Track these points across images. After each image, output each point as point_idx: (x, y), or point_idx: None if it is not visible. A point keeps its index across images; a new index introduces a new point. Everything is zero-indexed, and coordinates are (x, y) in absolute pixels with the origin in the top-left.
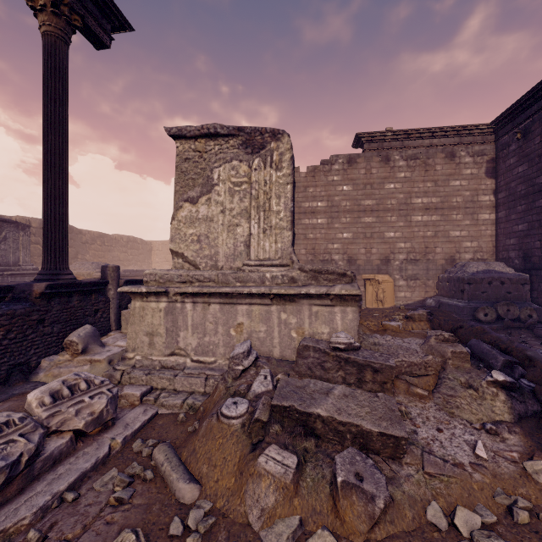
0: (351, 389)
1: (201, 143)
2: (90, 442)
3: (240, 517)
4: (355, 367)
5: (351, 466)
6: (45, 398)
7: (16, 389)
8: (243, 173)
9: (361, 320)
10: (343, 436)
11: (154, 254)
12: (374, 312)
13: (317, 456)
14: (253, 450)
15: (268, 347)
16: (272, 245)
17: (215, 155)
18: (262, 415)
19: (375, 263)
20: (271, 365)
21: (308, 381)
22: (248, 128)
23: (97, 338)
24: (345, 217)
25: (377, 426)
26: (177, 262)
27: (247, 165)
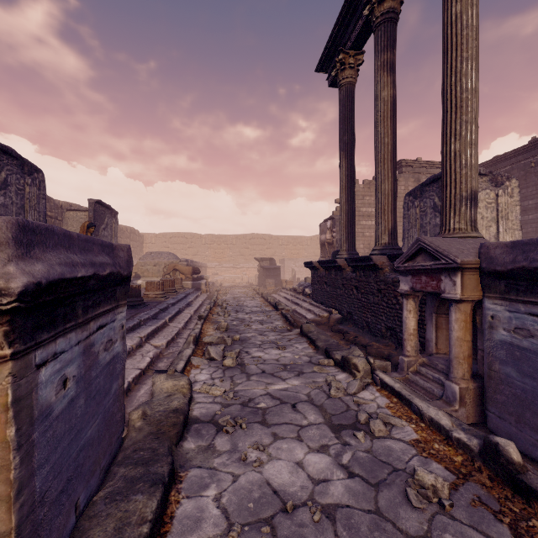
0: None
1: None
2: None
3: None
4: None
5: None
6: None
7: None
8: (492, 197)
9: None
10: None
11: (146, 247)
12: None
13: None
14: None
15: None
16: (509, 238)
17: None
18: None
19: None
20: None
21: None
22: (495, 172)
23: None
24: None
25: None
26: None
27: (494, 193)
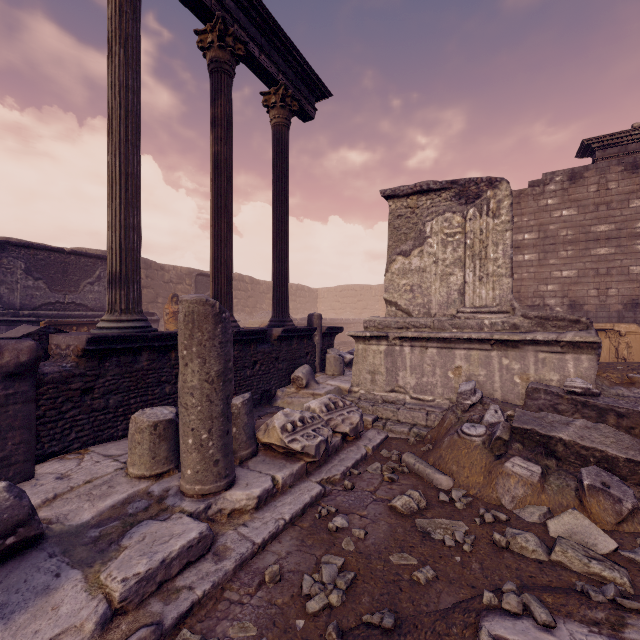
0: (592, 424)
1: (413, 200)
2: (350, 444)
3: (493, 501)
4: (594, 411)
5: (597, 477)
6: (322, 407)
7: (267, 410)
8: (456, 224)
9: (597, 372)
10: (585, 460)
11: (320, 302)
12: (616, 364)
13: (559, 472)
14: (498, 459)
15: (488, 391)
16: (488, 292)
17: (427, 209)
18: (502, 435)
19: (614, 309)
20: (497, 404)
21: (545, 414)
22: (462, 180)
23: (314, 376)
24: (564, 250)
25: (623, 453)
26: (390, 311)
27: (461, 216)
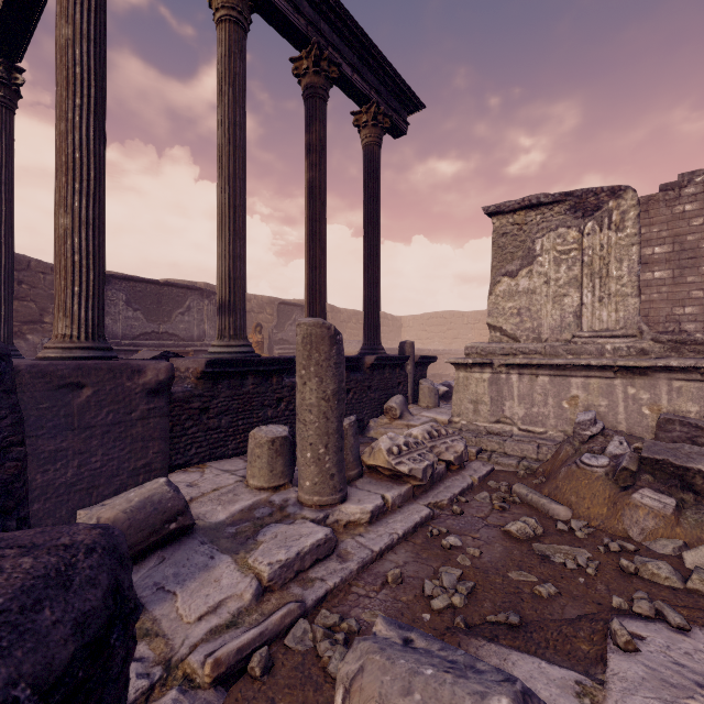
0: None
1: (520, 215)
2: (455, 474)
3: (619, 533)
4: None
5: None
6: (425, 434)
7: (360, 439)
8: (571, 239)
9: None
10: None
11: (404, 331)
12: None
13: (697, 507)
14: (624, 490)
15: (611, 423)
16: (610, 314)
17: (536, 225)
18: (629, 465)
19: None
20: (621, 436)
21: (681, 445)
22: (578, 191)
23: (407, 407)
24: None
25: None
26: (494, 336)
27: (577, 231)
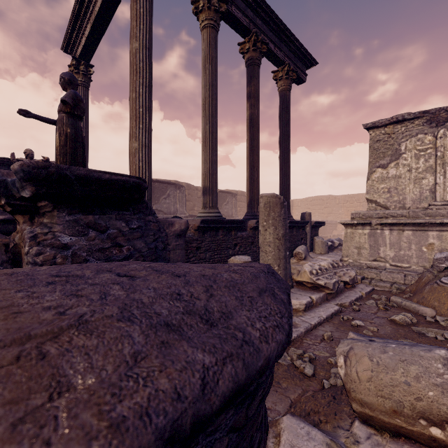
0: None
1: (390, 128)
2: (349, 290)
3: None
4: None
5: None
6: (329, 265)
7: None
8: (428, 142)
9: None
10: None
11: (294, 209)
12: None
13: None
14: None
15: None
16: None
17: (401, 134)
18: None
19: None
20: None
21: None
22: (433, 109)
23: (308, 253)
24: None
25: None
26: (371, 206)
27: (432, 136)
